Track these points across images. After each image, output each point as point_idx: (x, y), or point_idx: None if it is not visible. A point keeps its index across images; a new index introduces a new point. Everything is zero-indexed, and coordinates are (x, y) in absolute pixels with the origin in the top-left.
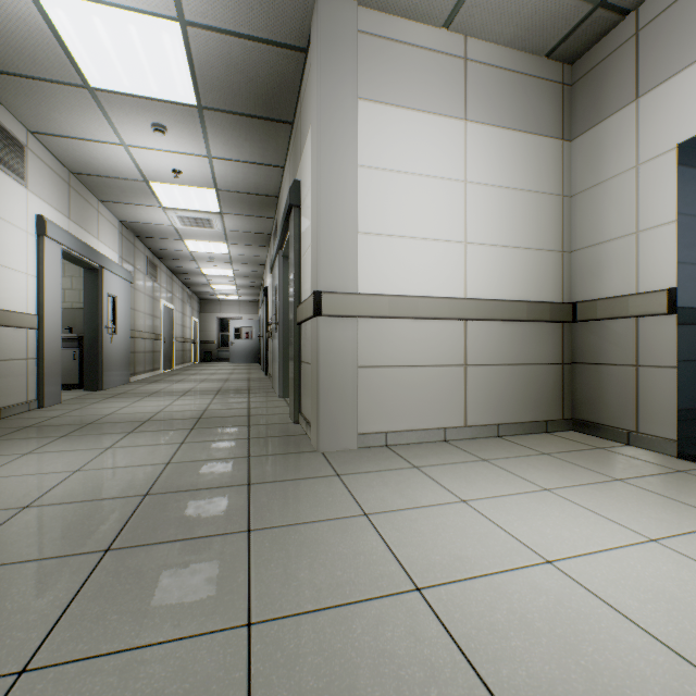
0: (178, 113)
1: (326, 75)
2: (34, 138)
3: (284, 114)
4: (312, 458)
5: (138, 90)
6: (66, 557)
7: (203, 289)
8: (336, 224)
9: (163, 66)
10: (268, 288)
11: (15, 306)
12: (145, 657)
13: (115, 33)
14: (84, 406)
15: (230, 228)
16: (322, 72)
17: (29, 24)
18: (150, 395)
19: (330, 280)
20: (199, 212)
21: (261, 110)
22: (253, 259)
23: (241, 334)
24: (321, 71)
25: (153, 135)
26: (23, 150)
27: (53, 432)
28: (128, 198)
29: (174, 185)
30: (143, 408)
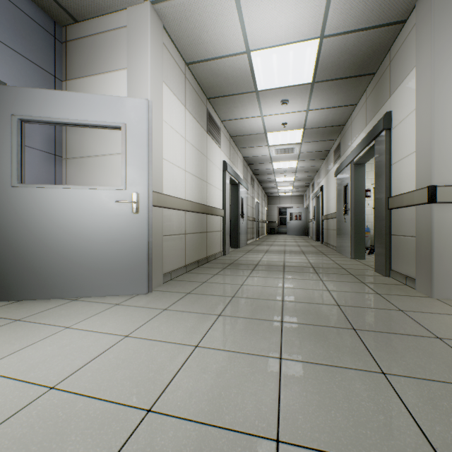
0: (298, 90)
1: (439, 32)
2: (221, 124)
3: (370, 69)
4: (432, 301)
5: (280, 85)
6: (335, 327)
7: (272, 190)
8: (447, 136)
9: (300, 67)
10: (322, 186)
11: (217, 205)
12: (451, 387)
13: (281, 58)
14: (241, 255)
15: (302, 151)
16: (435, 31)
17: (242, 70)
18: (266, 252)
19: (441, 177)
20: (288, 145)
21: (353, 72)
22: (311, 168)
23: (292, 217)
24: (434, 31)
25: (279, 106)
26: (219, 131)
27: (245, 267)
28: (252, 144)
29: (279, 132)
30: (272, 259)
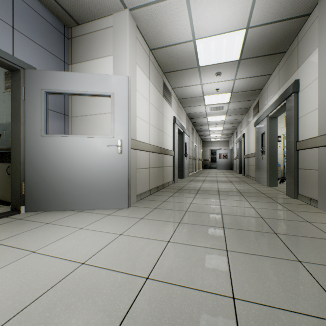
0: (228, 65)
1: None
2: (172, 90)
3: (282, 49)
4: None
5: (216, 62)
6: (262, 232)
7: (205, 137)
8: None
9: (230, 49)
10: (244, 134)
11: (169, 148)
12: None
13: (217, 43)
14: (186, 183)
15: (229, 108)
16: None
17: (189, 52)
18: (204, 181)
19: None
20: (219, 104)
21: (270, 51)
22: (235, 121)
23: (220, 156)
24: None
25: (214, 77)
26: (171, 95)
27: (191, 191)
28: (193, 104)
29: (213, 95)
30: (209, 186)
